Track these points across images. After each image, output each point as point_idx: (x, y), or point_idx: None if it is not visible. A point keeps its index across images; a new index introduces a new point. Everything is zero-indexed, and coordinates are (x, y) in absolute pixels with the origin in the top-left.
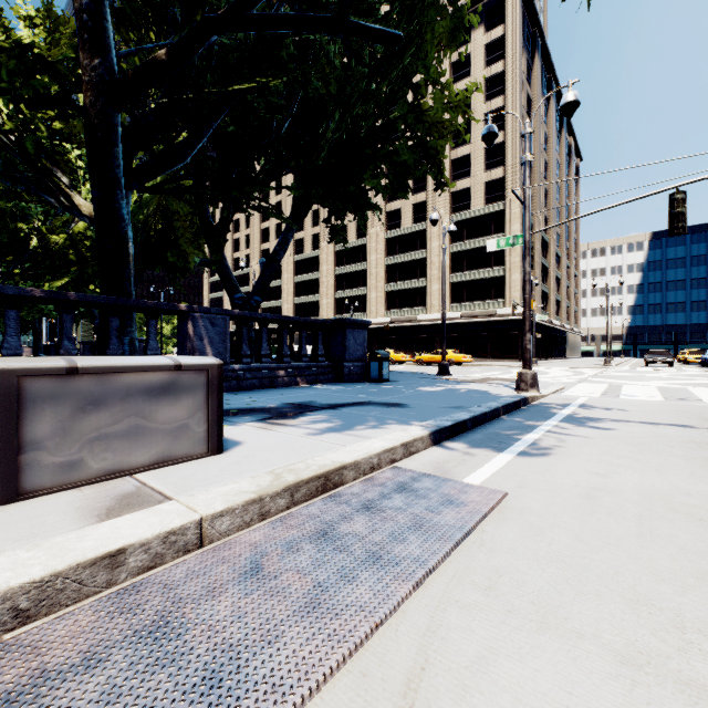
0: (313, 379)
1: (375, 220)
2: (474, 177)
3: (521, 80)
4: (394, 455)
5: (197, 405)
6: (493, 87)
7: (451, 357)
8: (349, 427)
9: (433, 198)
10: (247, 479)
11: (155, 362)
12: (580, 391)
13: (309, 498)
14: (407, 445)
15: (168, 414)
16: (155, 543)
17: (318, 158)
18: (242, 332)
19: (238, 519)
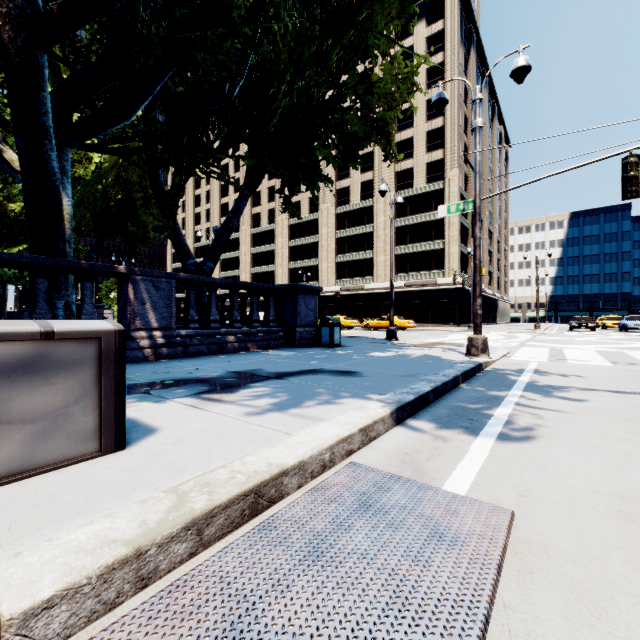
0: (264, 345)
1: (326, 197)
2: (416, 158)
3: (459, 70)
4: (350, 444)
5: (82, 387)
6: (434, 77)
7: (397, 323)
8: (295, 404)
9: (379, 177)
10: (130, 508)
11: (7, 327)
12: (526, 355)
13: (229, 529)
14: (366, 429)
15: (31, 402)
16: None
17: (269, 124)
18: (190, 296)
19: (89, 601)
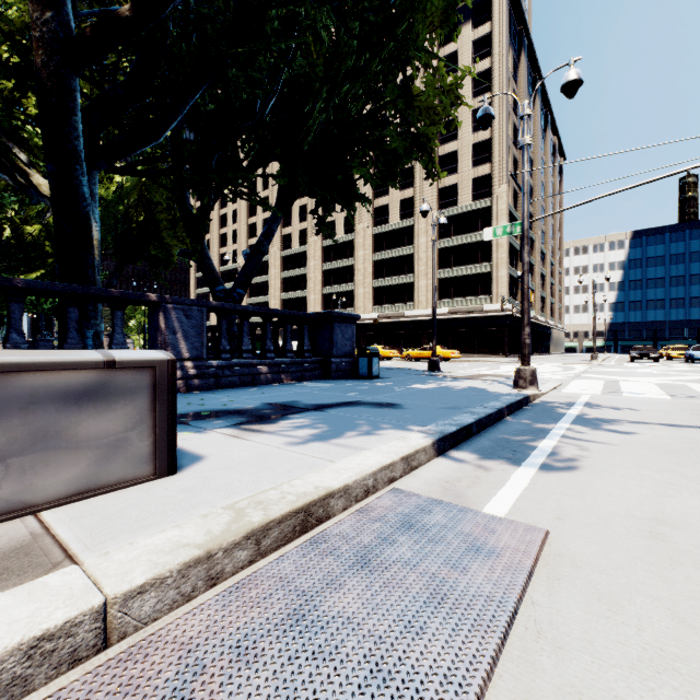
0: (298, 376)
1: (363, 216)
2: (461, 173)
3: (508, 77)
4: (393, 472)
5: (139, 413)
6: (481, 84)
7: (440, 353)
8: (336, 434)
9: (420, 194)
10: (195, 520)
11: (75, 357)
12: (578, 387)
13: (282, 543)
14: (408, 458)
15: (96, 426)
16: (10, 662)
17: (303, 142)
18: (221, 325)
19: (171, 592)
